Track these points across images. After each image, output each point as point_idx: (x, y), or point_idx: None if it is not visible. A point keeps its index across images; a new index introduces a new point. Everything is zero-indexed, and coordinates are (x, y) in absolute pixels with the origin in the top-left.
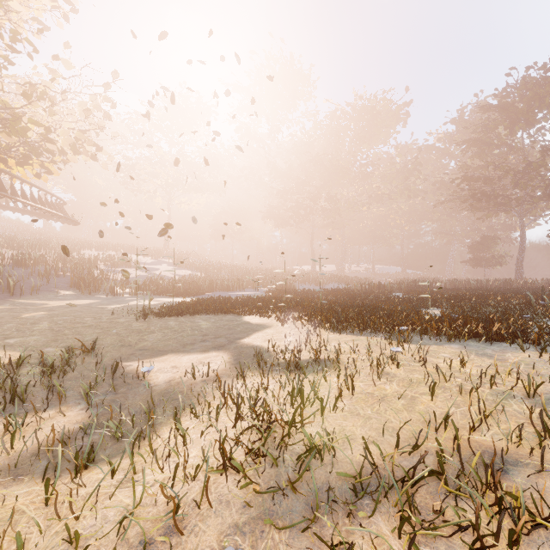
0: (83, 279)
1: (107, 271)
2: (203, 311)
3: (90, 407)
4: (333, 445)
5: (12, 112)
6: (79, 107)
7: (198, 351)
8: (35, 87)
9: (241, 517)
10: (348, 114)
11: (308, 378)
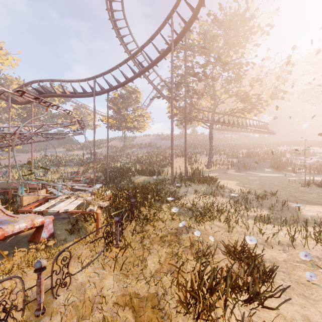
0: (276, 163)
1: (291, 159)
2: None
3: (270, 210)
4: None
5: (246, 93)
6: (273, 76)
7: None
8: (254, 79)
9: (320, 256)
10: None
11: None
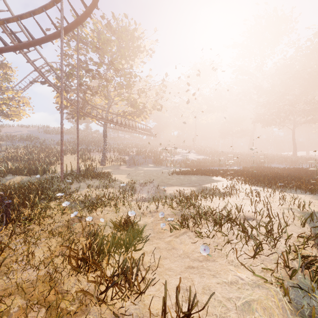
0: (156, 160)
1: (165, 157)
2: (196, 173)
3: (147, 193)
4: (195, 203)
5: (135, 100)
6: (154, 91)
7: (185, 186)
8: (141, 90)
9: (169, 213)
10: None
11: (216, 197)
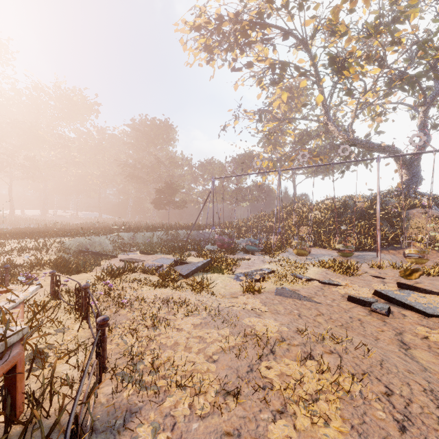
0: None
1: None
2: None
3: None
4: None
5: None
6: None
7: None
8: None
9: None
10: (49, 94)
11: None
